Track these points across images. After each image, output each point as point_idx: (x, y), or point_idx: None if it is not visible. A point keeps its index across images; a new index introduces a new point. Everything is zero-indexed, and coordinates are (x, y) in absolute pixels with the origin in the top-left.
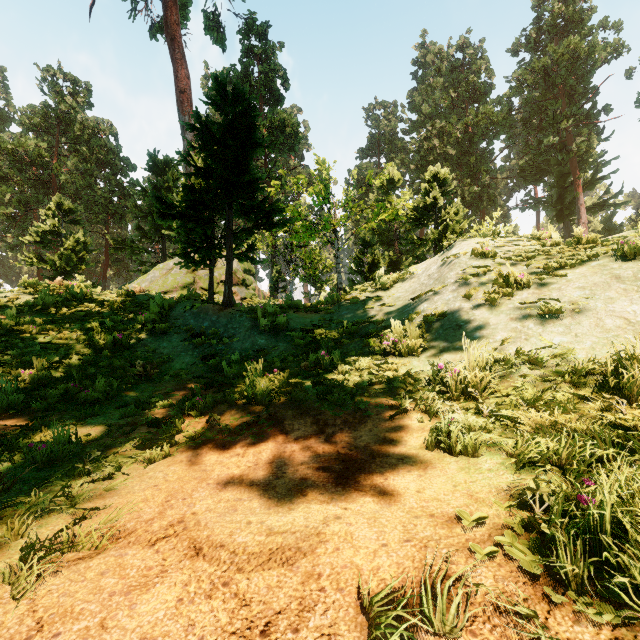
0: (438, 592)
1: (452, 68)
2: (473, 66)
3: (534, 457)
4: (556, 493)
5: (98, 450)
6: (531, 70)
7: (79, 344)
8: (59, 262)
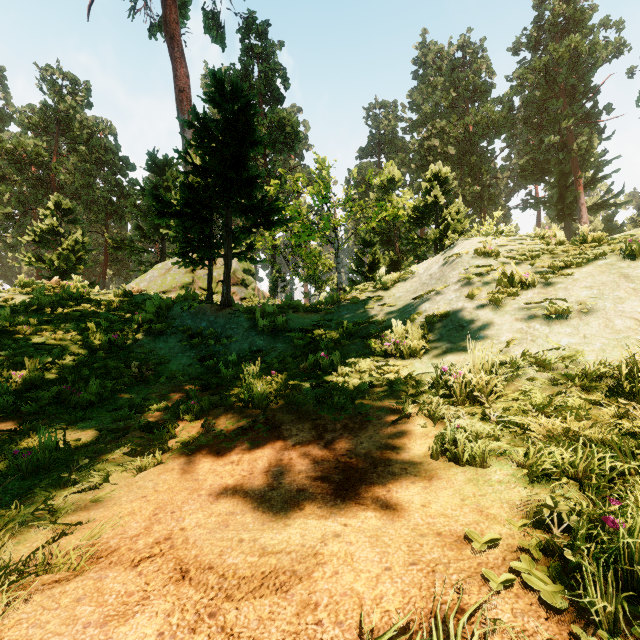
0: (450, 632)
1: (452, 67)
2: (474, 65)
3: (548, 468)
4: (575, 511)
5: (87, 456)
6: (532, 69)
7: (74, 345)
8: (57, 262)
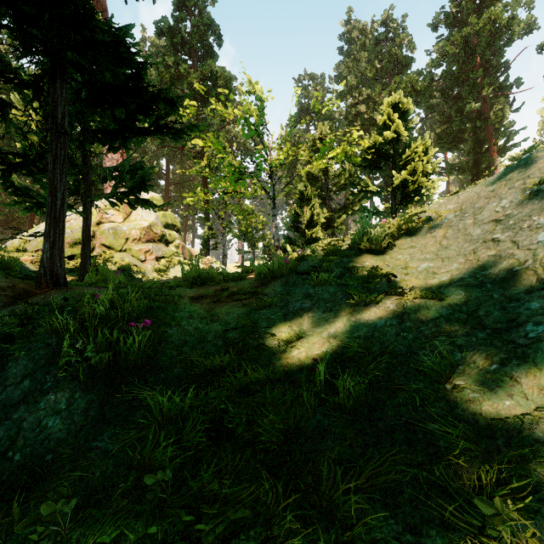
0: None
1: (376, 42)
2: (396, 39)
3: None
4: None
5: None
6: (452, 42)
7: None
8: None
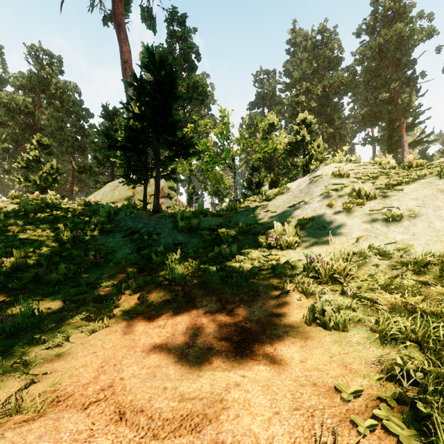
0: None
1: (314, 46)
2: (329, 45)
3: (394, 333)
4: (419, 368)
5: (55, 321)
6: (370, 47)
7: (48, 240)
8: (39, 181)
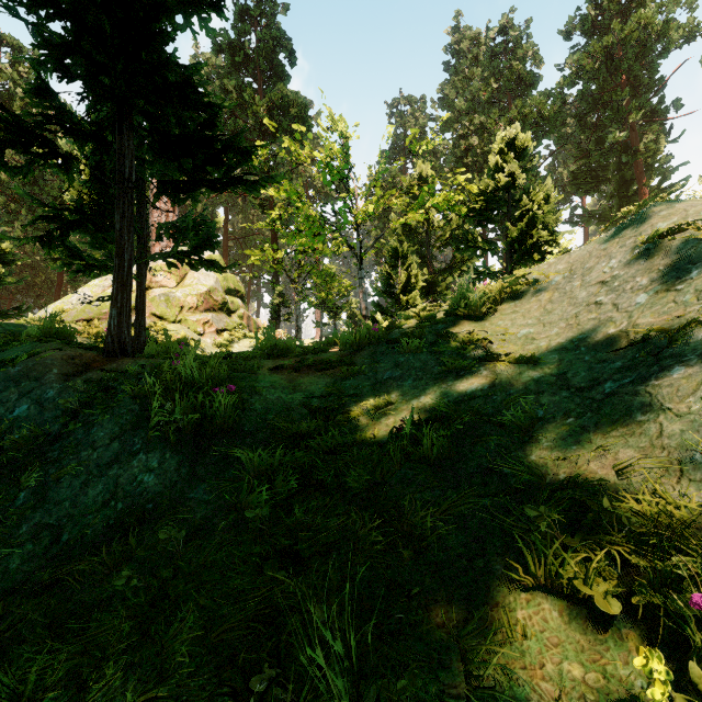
0: None
1: (492, 55)
2: (518, 51)
3: None
4: None
5: None
6: (590, 54)
7: None
8: None
